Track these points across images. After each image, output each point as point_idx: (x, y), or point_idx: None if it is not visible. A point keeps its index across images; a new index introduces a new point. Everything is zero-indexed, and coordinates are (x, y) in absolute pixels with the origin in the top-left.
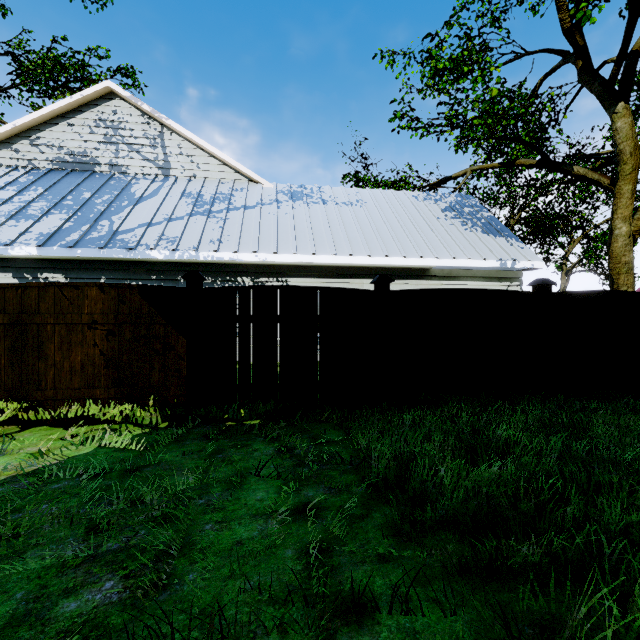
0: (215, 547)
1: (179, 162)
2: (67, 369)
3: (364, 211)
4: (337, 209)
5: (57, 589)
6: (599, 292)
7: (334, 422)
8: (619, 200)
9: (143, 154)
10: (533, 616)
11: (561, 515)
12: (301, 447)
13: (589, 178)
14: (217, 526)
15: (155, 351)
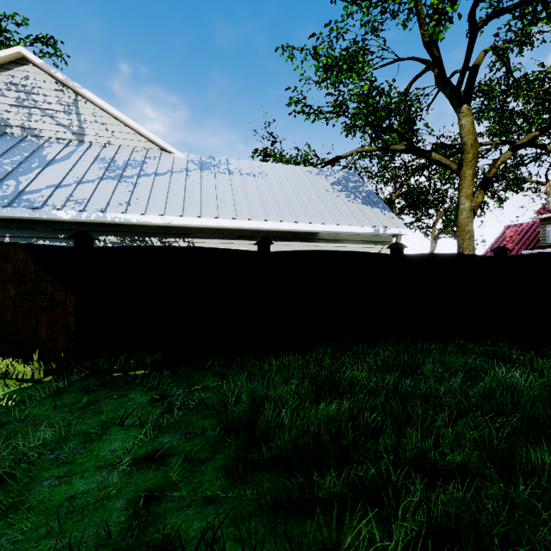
0: (44, 505)
1: (94, 129)
2: None
3: (265, 182)
4: (241, 179)
5: None
6: (441, 254)
7: (216, 369)
8: (463, 181)
9: (57, 119)
10: (317, 546)
11: (374, 446)
12: (176, 394)
13: (443, 163)
14: (56, 481)
15: (42, 307)
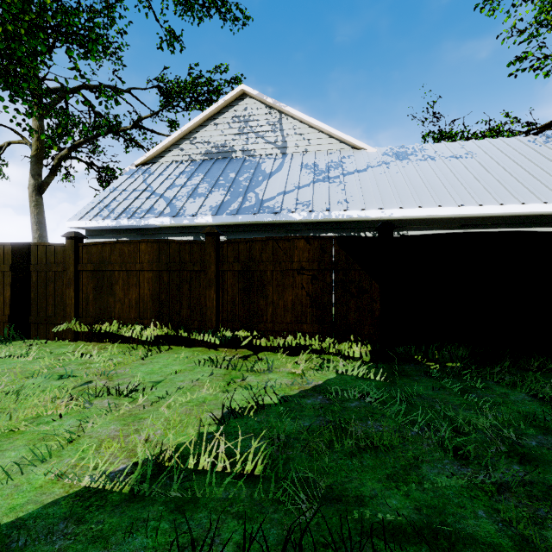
0: None
1: (293, 141)
2: (281, 307)
3: (478, 162)
4: (448, 163)
5: (516, 516)
6: None
7: None
8: None
9: (266, 138)
10: None
11: None
12: None
13: None
14: None
15: (351, 294)
